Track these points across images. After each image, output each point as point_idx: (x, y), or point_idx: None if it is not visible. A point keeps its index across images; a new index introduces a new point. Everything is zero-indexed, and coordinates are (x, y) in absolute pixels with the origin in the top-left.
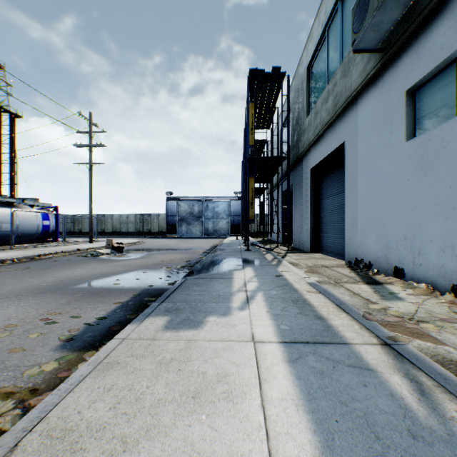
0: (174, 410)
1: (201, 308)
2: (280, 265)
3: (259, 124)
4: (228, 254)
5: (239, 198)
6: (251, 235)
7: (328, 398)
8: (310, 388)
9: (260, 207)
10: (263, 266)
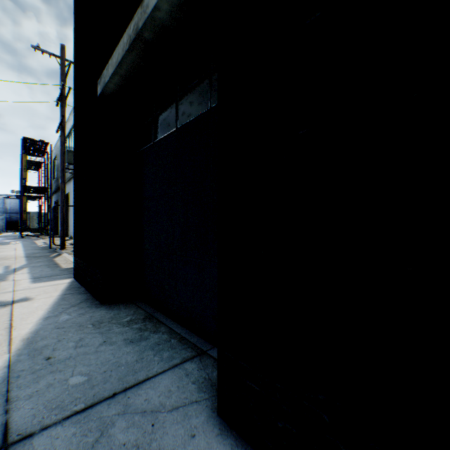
0: (3, 247)
1: (1, 245)
2: (38, 240)
3: (35, 155)
4: (7, 239)
5: (18, 196)
6: (33, 231)
7: (28, 246)
8: (26, 246)
9: (39, 209)
10: (28, 240)
